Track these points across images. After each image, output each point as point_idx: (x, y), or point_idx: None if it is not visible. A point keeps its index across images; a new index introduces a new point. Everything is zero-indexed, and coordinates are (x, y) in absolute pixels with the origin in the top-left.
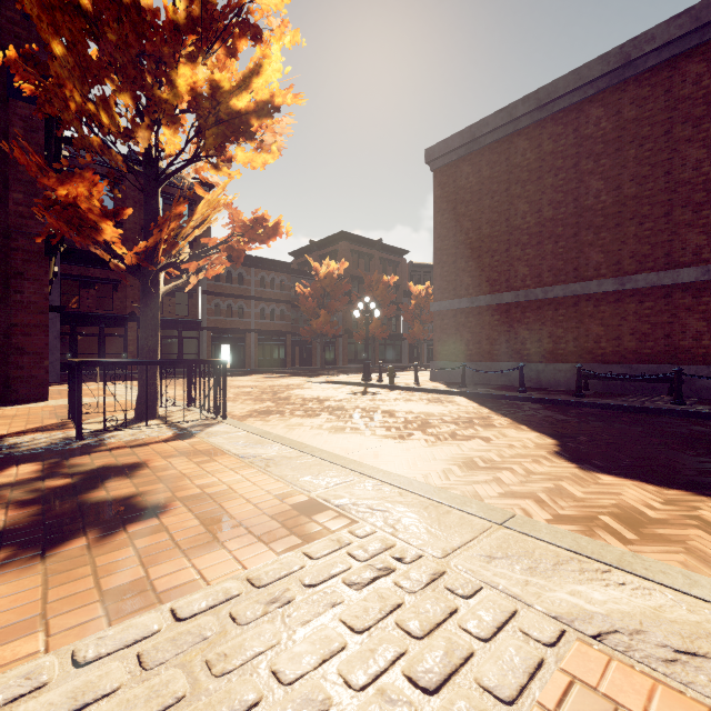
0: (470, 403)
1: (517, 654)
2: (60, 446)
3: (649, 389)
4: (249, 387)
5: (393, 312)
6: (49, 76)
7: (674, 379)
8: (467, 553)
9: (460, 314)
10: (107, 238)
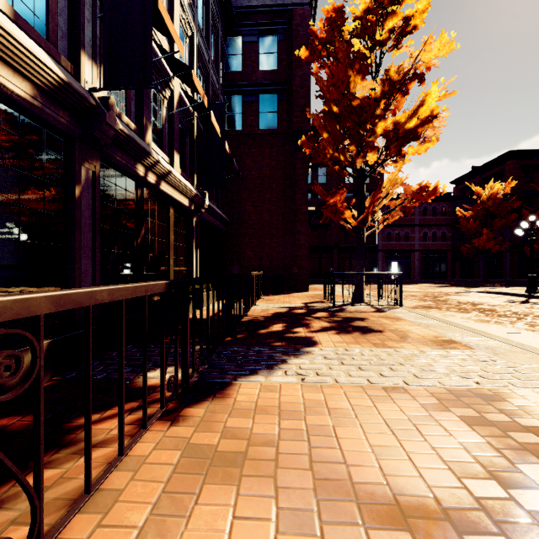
0: None
1: (533, 384)
2: (329, 308)
3: None
4: (414, 292)
5: None
6: (317, 143)
7: None
8: (536, 367)
9: None
10: (345, 216)
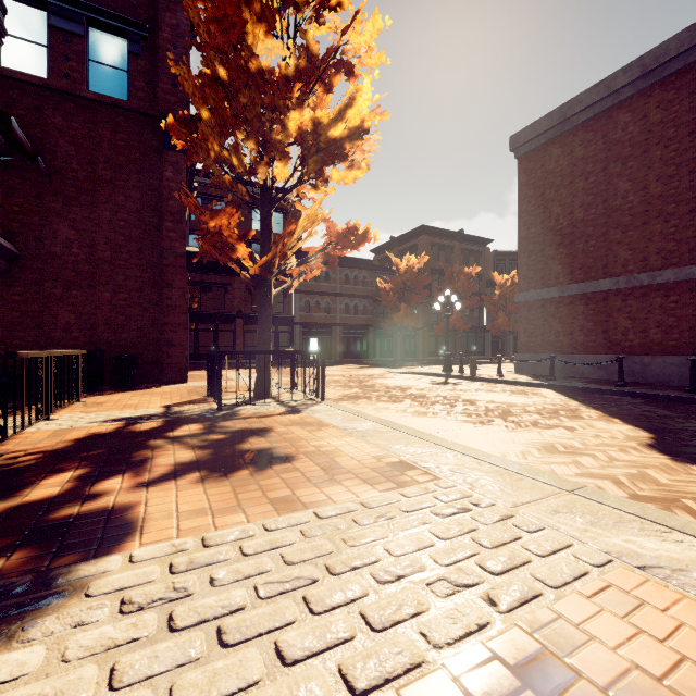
0: (557, 396)
1: (566, 567)
2: (209, 414)
3: None
4: (337, 375)
5: (475, 303)
6: (195, 132)
7: None
8: (534, 507)
9: (549, 304)
10: (239, 255)
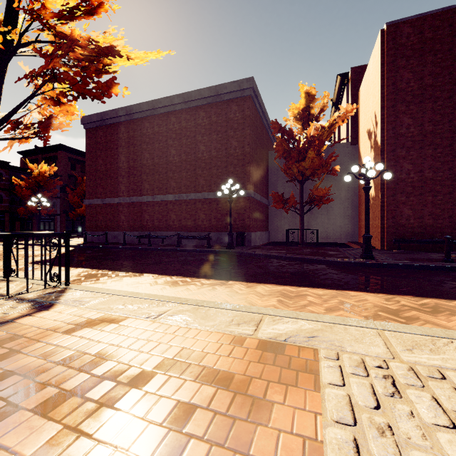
0: None
1: None
2: None
3: (161, 241)
4: None
5: None
6: None
7: (148, 237)
8: None
9: (98, 207)
10: None
